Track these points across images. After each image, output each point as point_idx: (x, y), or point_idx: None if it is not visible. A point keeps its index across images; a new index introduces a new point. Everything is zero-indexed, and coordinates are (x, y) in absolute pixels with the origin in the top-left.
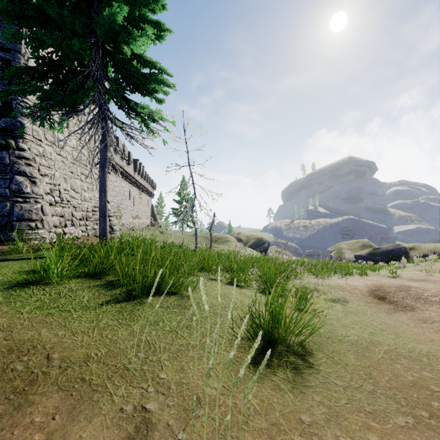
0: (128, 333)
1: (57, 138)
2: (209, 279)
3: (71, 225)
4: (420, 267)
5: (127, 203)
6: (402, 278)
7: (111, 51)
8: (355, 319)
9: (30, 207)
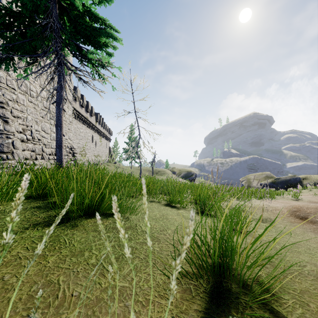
0: (37, 270)
1: (29, 89)
2: (149, 201)
3: (41, 158)
4: (313, 192)
5: (90, 145)
6: (303, 201)
7: (67, 8)
8: (292, 240)
9: (2, 141)
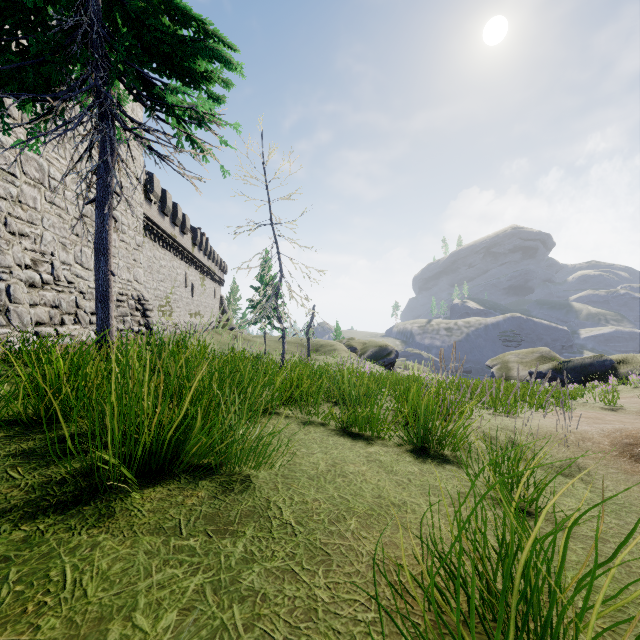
0: None
1: (47, 175)
2: (301, 422)
3: (73, 321)
4: None
5: (182, 293)
6: (628, 412)
7: None
8: None
9: None
